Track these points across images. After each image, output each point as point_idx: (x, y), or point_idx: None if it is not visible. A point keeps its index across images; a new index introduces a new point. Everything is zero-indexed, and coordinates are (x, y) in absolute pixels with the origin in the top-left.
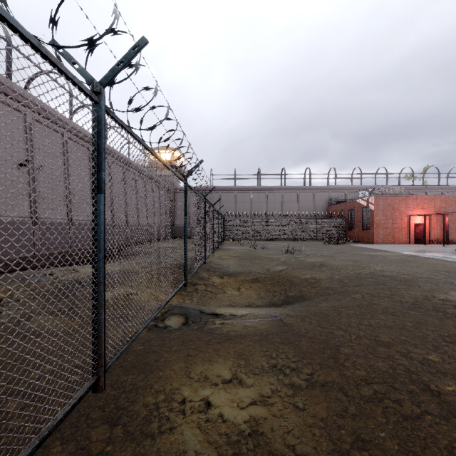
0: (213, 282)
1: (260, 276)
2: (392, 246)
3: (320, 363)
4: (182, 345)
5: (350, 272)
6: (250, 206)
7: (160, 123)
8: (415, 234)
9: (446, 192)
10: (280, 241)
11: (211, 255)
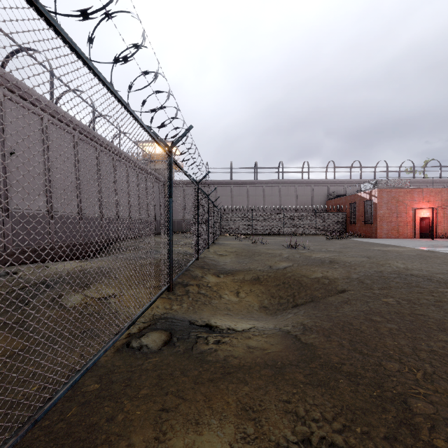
0: (207, 282)
1: (262, 274)
2: (399, 241)
3: (388, 436)
4: (156, 385)
5: (369, 270)
6: (247, 200)
7: (103, 7)
8: (421, 228)
9: (447, 185)
10: (278, 236)
11: (206, 250)
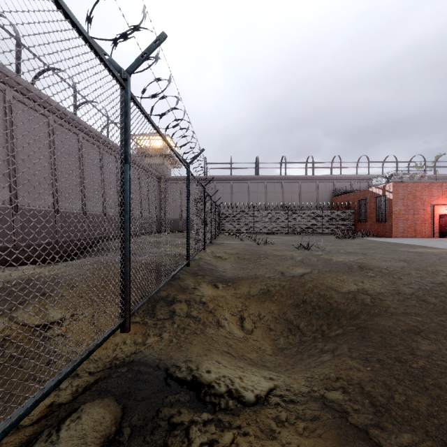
0: (200, 295)
1: (272, 284)
2: (421, 241)
3: None
4: None
5: (422, 281)
6: (247, 197)
7: None
8: (439, 226)
9: None
10: (282, 235)
11: (202, 252)
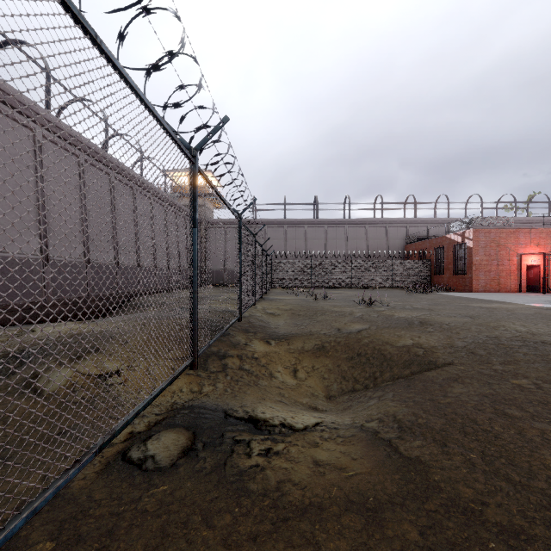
0: (253, 351)
1: (327, 340)
2: (502, 296)
3: None
4: (155, 548)
5: (478, 335)
6: (304, 244)
7: None
8: (528, 279)
9: None
10: (345, 290)
11: (252, 308)
